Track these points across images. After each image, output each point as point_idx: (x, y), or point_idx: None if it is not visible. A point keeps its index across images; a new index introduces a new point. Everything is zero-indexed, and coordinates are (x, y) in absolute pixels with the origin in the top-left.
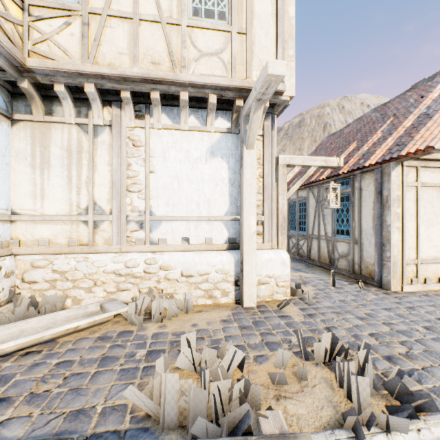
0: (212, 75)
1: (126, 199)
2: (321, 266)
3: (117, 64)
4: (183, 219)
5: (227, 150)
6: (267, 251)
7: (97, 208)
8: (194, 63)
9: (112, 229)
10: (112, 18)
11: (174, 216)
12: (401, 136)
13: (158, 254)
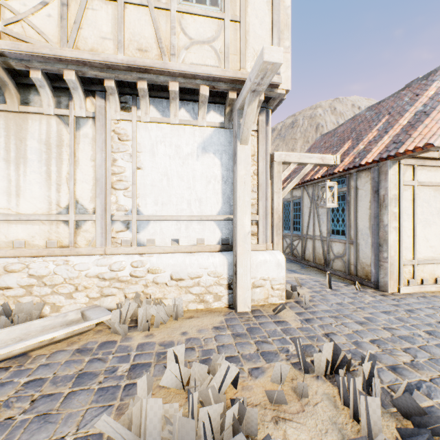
0: (204, 64)
1: (111, 197)
2: (316, 267)
3: (100, 50)
4: (173, 219)
5: (220, 146)
6: (262, 252)
7: (79, 207)
8: (184, 51)
9: (95, 230)
10: None
11: (164, 216)
12: (398, 134)
13: (146, 256)
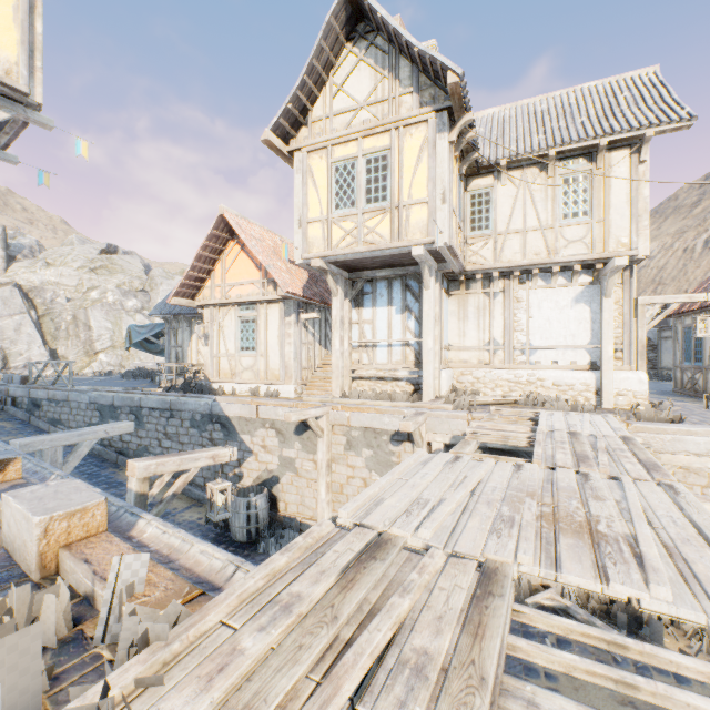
0: (577, 254)
1: (513, 335)
2: None
3: (513, 260)
4: (553, 348)
5: (589, 298)
6: (625, 371)
7: (495, 342)
8: (563, 249)
9: (504, 355)
10: (510, 234)
11: (546, 346)
12: None
13: (535, 371)
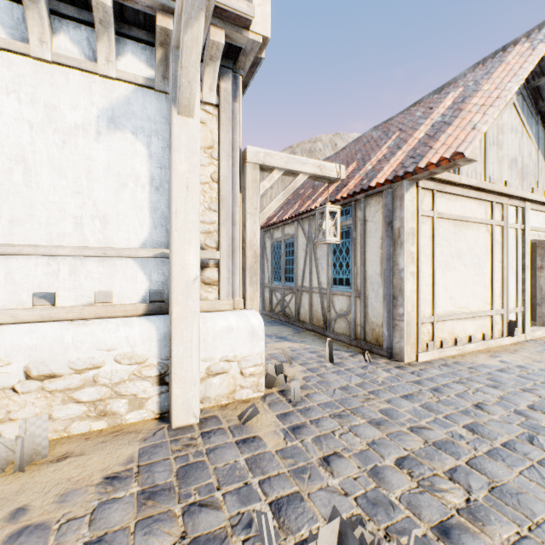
0: None
1: None
2: (313, 330)
3: None
4: (39, 253)
5: (147, 122)
6: (225, 313)
7: None
8: None
9: None
10: None
11: (14, 246)
12: (415, 148)
13: None
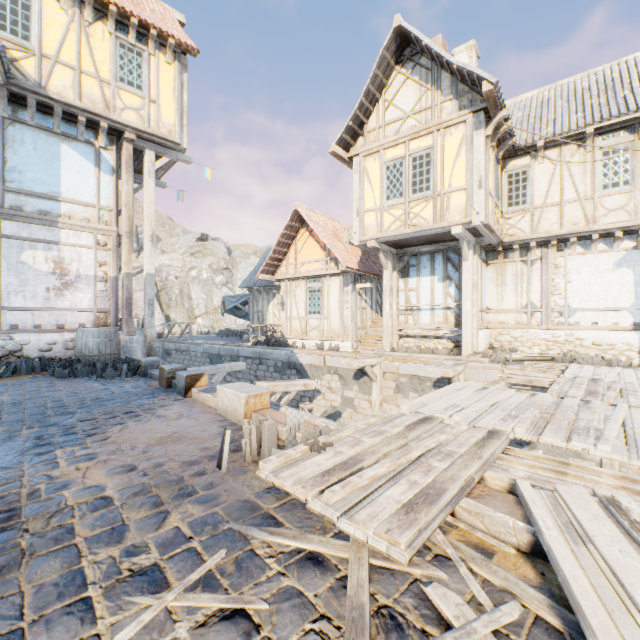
0: (617, 221)
1: (550, 299)
2: None
3: (550, 230)
4: (593, 310)
5: (632, 262)
6: None
7: (532, 305)
8: (602, 218)
9: (541, 316)
10: (547, 207)
11: (586, 308)
12: None
13: (574, 331)
